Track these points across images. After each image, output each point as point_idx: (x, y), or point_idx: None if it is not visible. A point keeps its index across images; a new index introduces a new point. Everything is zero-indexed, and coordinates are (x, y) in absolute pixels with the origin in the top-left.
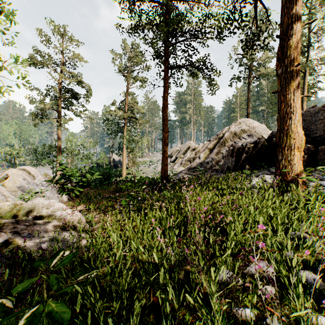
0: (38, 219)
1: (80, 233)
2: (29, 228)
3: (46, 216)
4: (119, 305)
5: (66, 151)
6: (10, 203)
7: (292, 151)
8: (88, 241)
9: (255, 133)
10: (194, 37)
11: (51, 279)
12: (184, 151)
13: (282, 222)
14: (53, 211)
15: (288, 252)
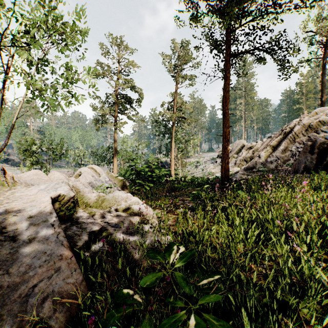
0: (119, 211)
1: (160, 228)
2: (115, 218)
3: (125, 209)
4: (262, 326)
5: (120, 152)
6: (95, 195)
7: None
8: (171, 238)
9: None
10: (264, 15)
11: (175, 277)
12: (237, 150)
13: None
14: (130, 204)
15: None
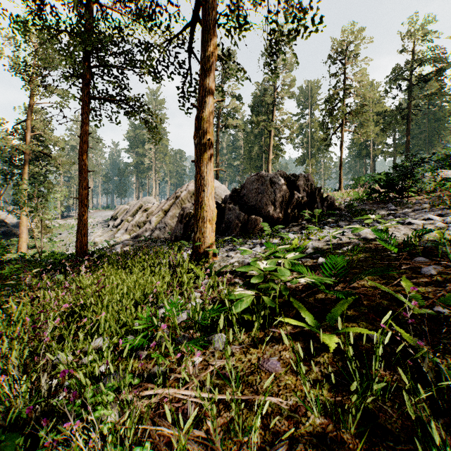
0: None
1: None
2: None
3: None
4: None
5: None
6: None
7: (205, 223)
8: None
9: (215, 194)
10: (124, 67)
11: None
12: (134, 212)
13: (139, 297)
14: None
15: (135, 323)
